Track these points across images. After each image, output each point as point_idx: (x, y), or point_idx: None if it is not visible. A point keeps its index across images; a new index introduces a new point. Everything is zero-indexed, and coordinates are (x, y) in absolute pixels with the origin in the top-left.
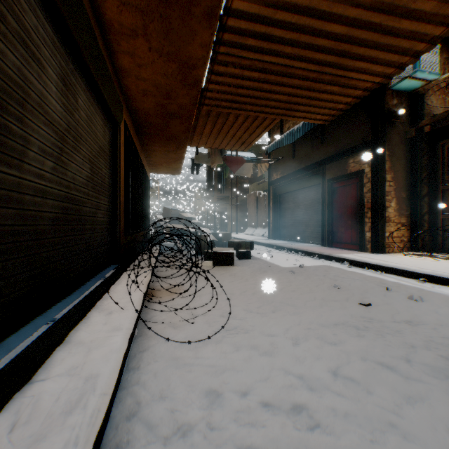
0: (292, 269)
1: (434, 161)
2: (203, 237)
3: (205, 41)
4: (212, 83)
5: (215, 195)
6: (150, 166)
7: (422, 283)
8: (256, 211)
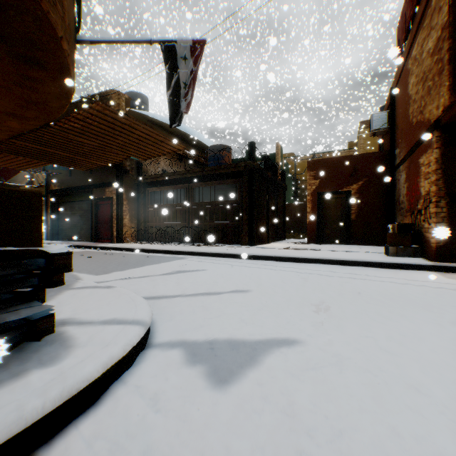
0: None
1: (146, 197)
2: None
3: (6, 138)
4: (4, 144)
5: None
6: None
7: (124, 251)
8: None
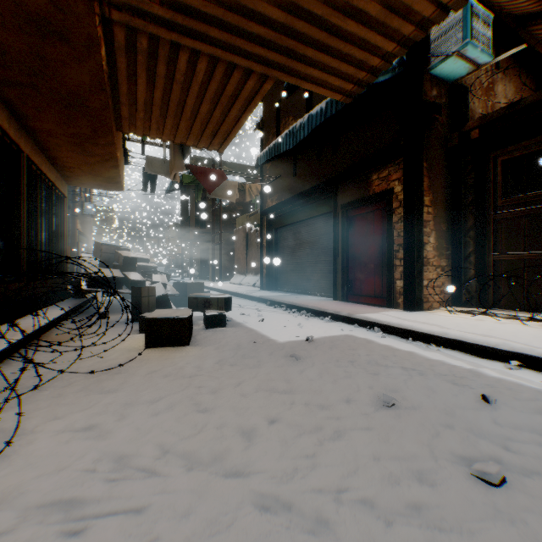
0: (295, 349)
1: (484, 179)
2: (145, 290)
3: None
4: None
5: (192, 230)
6: (62, 170)
7: (519, 372)
8: (245, 252)
